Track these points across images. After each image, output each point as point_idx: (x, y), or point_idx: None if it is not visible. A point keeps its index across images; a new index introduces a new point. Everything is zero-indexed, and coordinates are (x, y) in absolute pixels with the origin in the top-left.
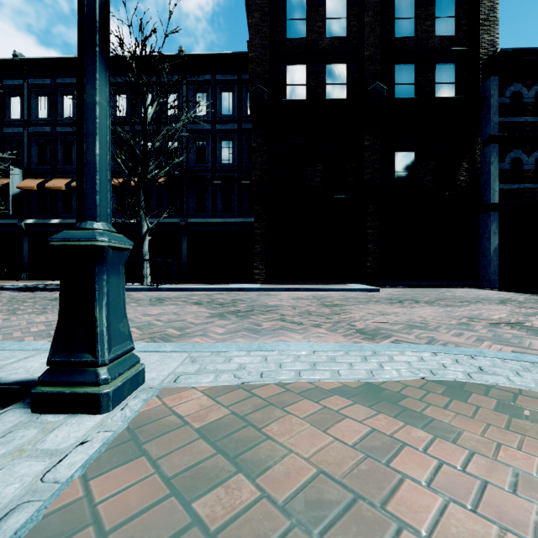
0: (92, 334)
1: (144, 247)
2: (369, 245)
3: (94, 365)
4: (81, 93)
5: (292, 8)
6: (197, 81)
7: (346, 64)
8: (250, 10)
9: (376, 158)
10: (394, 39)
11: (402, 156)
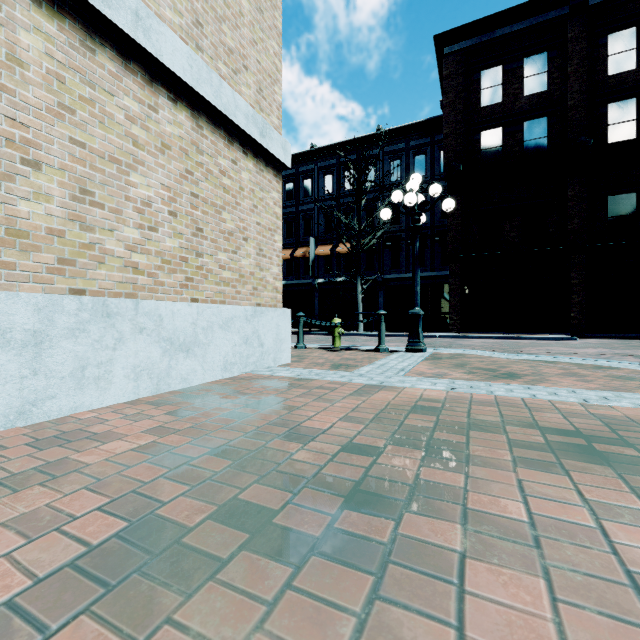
0: (419, 335)
1: (359, 303)
2: (573, 295)
3: (420, 342)
4: (414, 276)
5: (487, 78)
6: (392, 151)
7: (547, 117)
8: (444, 92)
9: (582, 207)
10: (607, 78)
11: (618, 200)
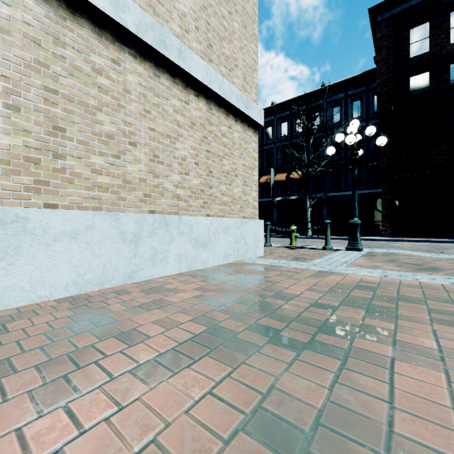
0: (357, 238)
1: (307, 215)
2: None
3: (358, 243)
4: (353, 195)
5: (415, 34)
6: (334, 101)
7: None
8: (377, 51)
9: None
10: None
11: None
